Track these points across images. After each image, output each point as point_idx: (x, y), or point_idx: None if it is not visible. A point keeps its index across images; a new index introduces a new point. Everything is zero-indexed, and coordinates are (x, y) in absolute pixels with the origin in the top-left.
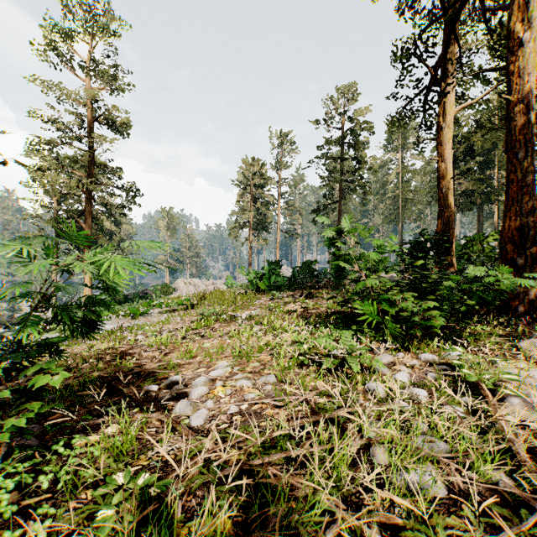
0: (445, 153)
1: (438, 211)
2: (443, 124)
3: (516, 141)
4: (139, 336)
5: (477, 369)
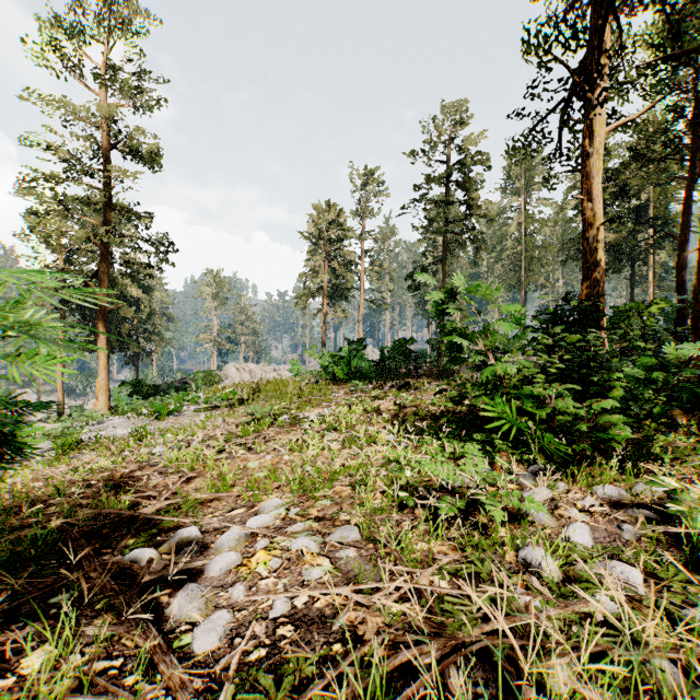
0: (592, 190)
1: (583, 270)
2: (590, 149)
3: None
4: (157, 447)
5: None
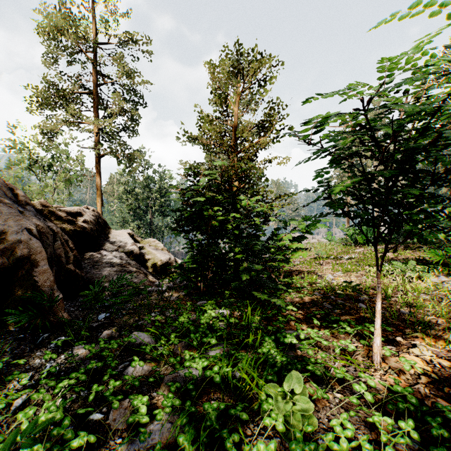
0: None
1: None
2: None
3: None
4: None
5: None
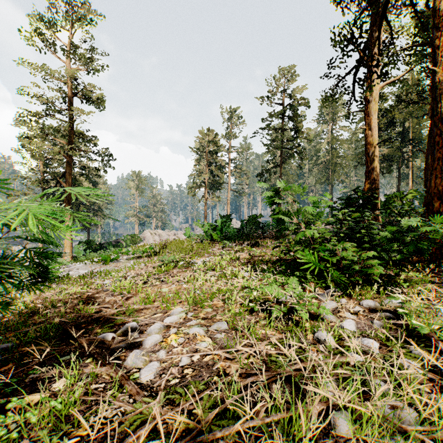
0: (371, 123)
1: (365, 172)
2: (370, 98)
3: (441, 107)
4: (106, 280)
5: (423, 318)
